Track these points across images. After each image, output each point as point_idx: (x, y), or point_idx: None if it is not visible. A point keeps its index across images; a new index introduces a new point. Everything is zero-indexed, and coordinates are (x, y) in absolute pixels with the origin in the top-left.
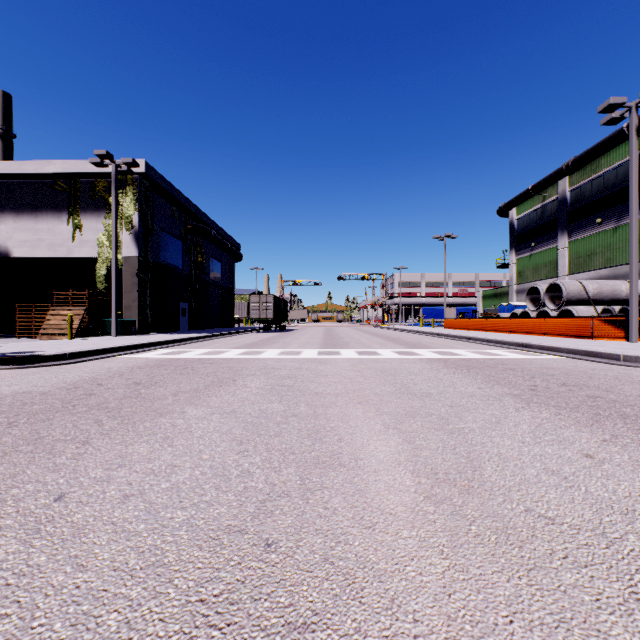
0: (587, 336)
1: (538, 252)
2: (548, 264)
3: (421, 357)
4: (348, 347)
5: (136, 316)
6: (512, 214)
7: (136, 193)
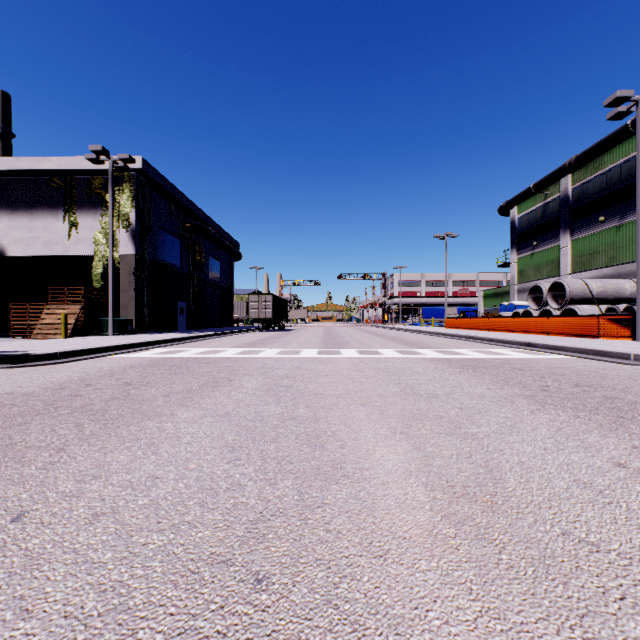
0: (592, 335)
1: (540, 251)
2: (550, 263)
3: (424, 356)
4: (348, 346)
5: (133, 315)
6: (513, 213)
7: (133, 190)
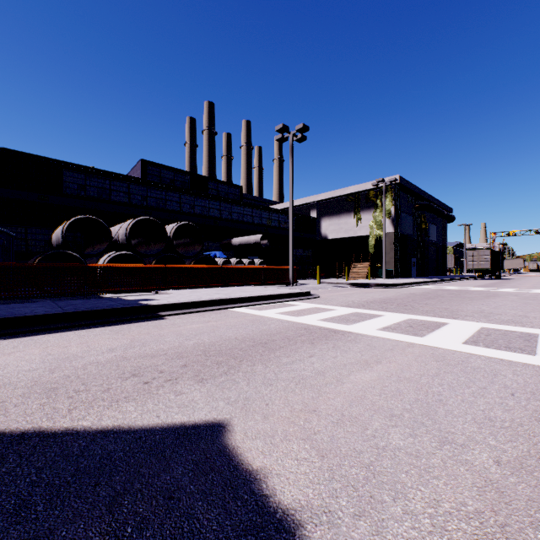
0: None
1: None
2: None
3: None
4: None
5: (392, 267)
6: None
7: (392, 195)
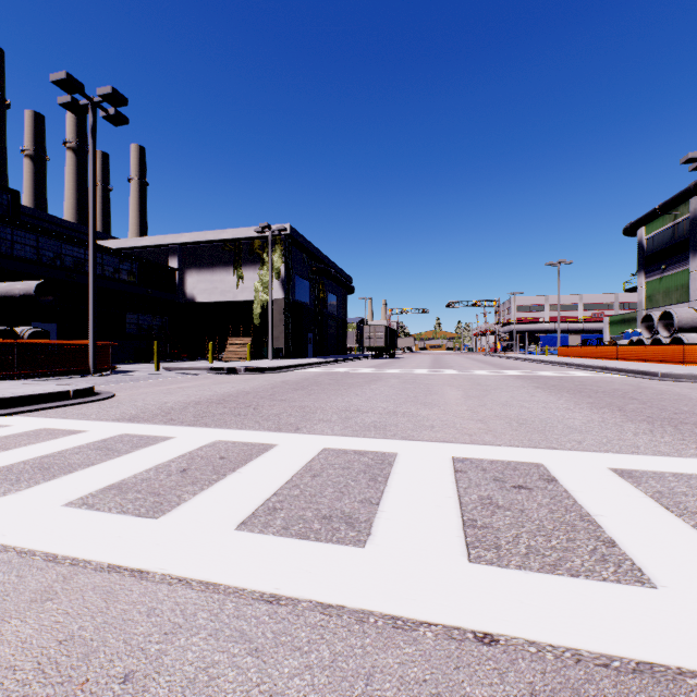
0: (679, 362)
1: (669, 275)
2: (679, 288)
3: (504, 374)
4: (451, 368)
5: (282, 345)
6: (641, 233)
7: (282, 249)
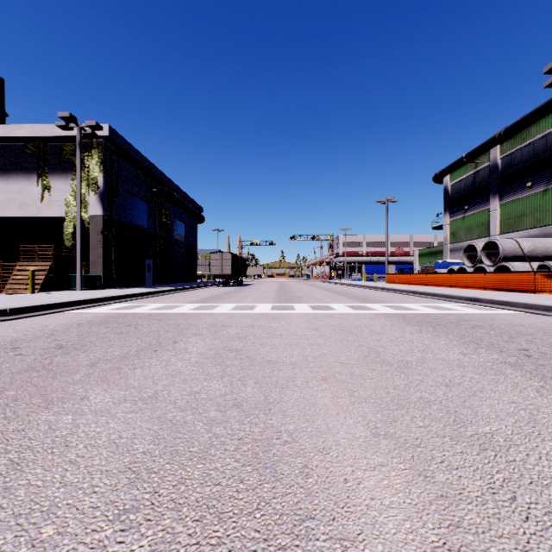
0: (529, 290)
1: (471, 214)
2: (480, 225)
3: (376, 312)
4: (301, 301)
5: (101, 271)
6: (446, 180)
7: (101, 156)
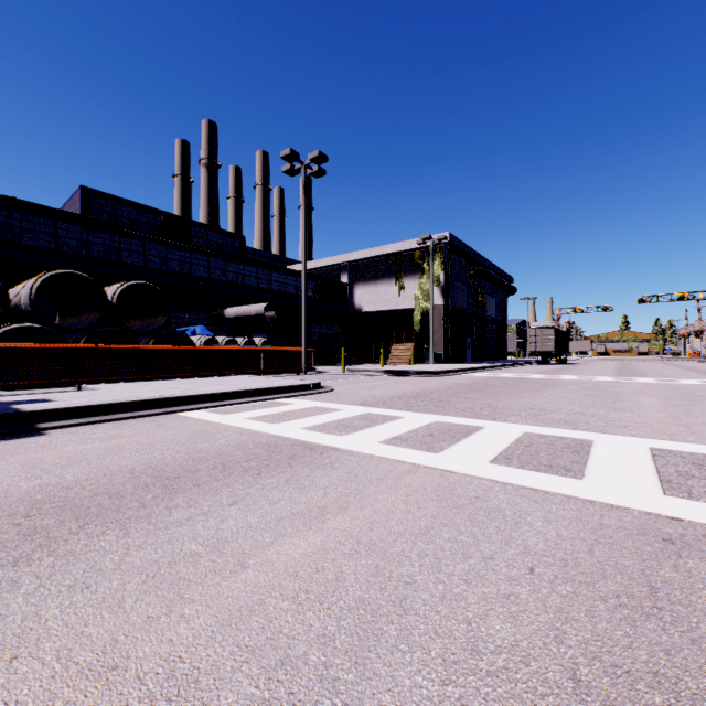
0: None
1: None
2: None
3: None
4: (646, 377)
5: (442, 350)
6: None
7: (442, 257)
